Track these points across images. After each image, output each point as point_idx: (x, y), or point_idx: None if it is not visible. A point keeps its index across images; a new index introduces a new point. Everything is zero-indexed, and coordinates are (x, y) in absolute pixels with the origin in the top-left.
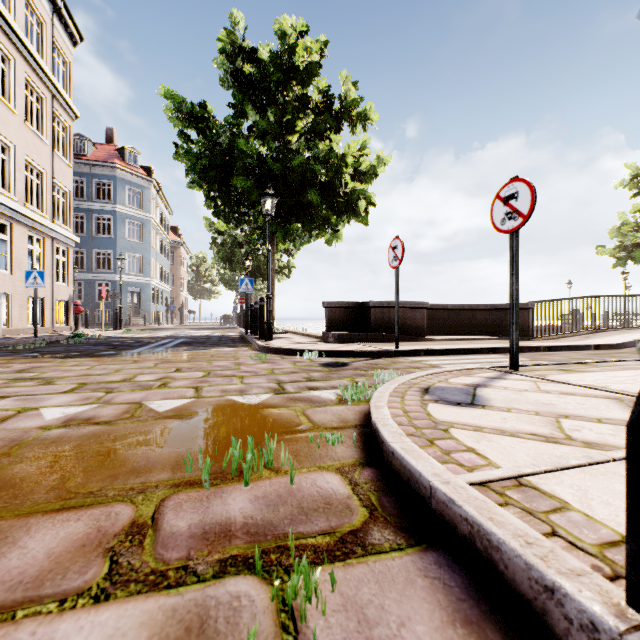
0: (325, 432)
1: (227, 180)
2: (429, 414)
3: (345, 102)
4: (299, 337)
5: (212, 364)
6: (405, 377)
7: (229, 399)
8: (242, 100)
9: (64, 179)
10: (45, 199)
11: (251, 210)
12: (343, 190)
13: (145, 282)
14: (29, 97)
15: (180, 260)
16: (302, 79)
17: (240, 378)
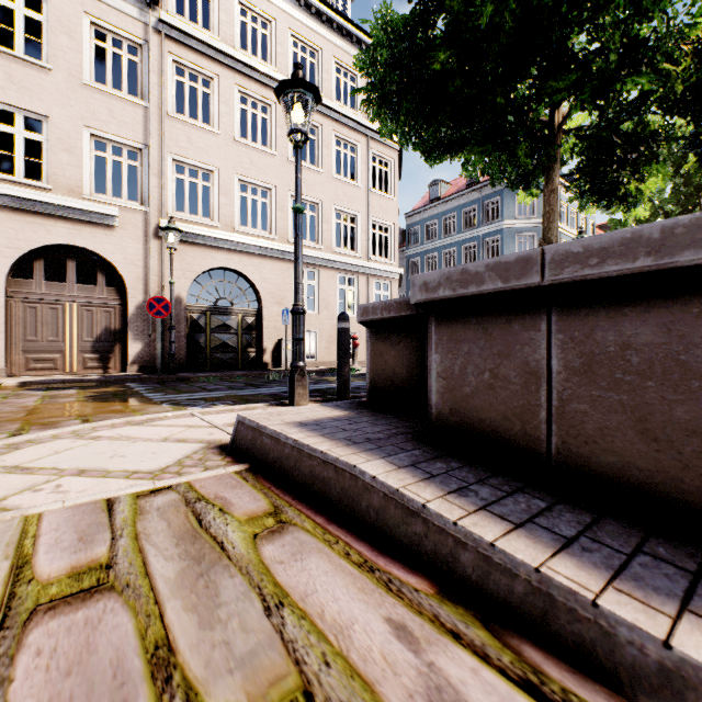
0: None
1: None
2: None
3: None
4: None
5: None
6: None
7: None
8: None
9: (385, 214)
10: (360, 240)
11: None
12: None
13: None
14: (342, 152)
15: None
16: None
17: None
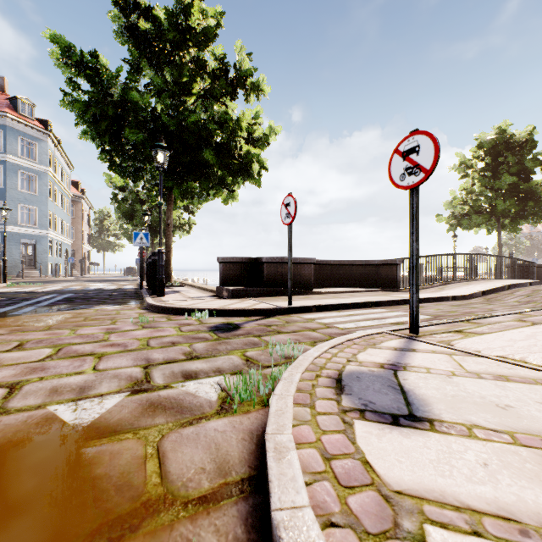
0: (181, 523)
1: (121, 133)
2: (366, 462)
3: (240, 70)
4: (195, 291)
5: (76, 333)
6: (307, 356)
7: (48, 414)
8: (138, 57)
9: None
10: None
11: (149, 166)
12: (238, 152)
13: (41, 234)
14: None
15: (82, 214)
16: (198, 42)
17: (97, 359)
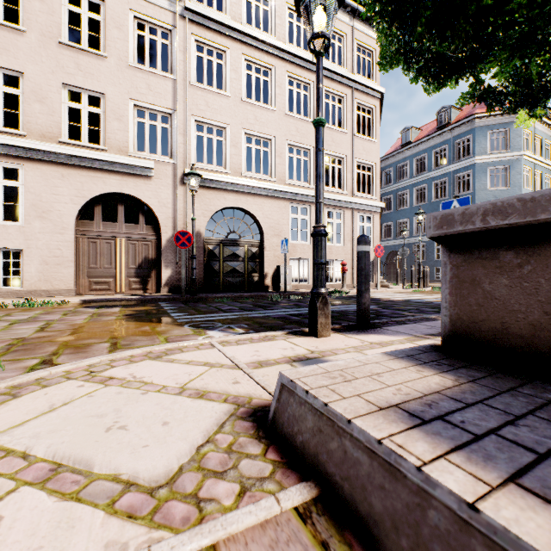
0: None
1: None
2: None
3: None
4: None
5: None
6: None
7: None
8: None
9: (368, 155)
10: (346, 179)
11: None
12: None
13: None
14: (330, 103)
15: None
16: None
17: None
